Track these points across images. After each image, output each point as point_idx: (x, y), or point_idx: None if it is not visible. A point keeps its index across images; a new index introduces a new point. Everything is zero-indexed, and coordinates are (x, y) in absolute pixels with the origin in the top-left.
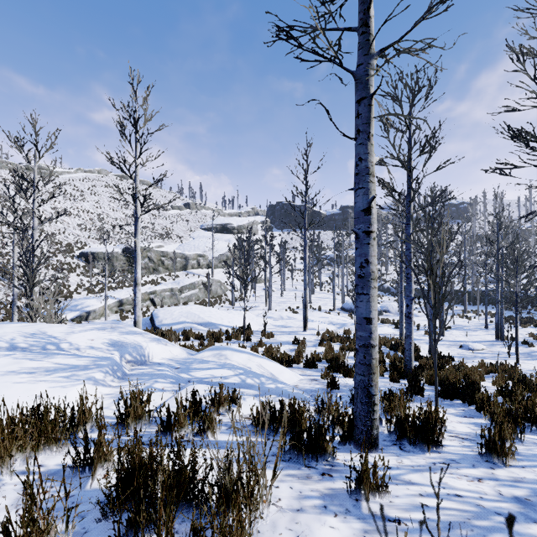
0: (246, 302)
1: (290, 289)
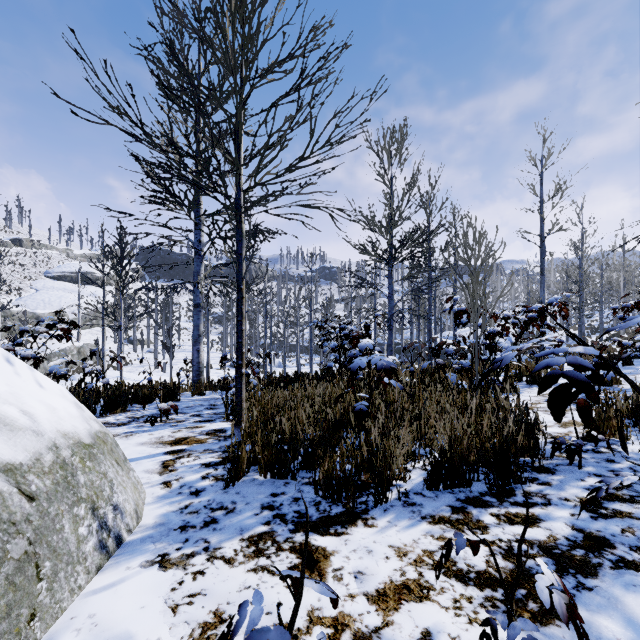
0: (133, 366)
1: (178, 350)
